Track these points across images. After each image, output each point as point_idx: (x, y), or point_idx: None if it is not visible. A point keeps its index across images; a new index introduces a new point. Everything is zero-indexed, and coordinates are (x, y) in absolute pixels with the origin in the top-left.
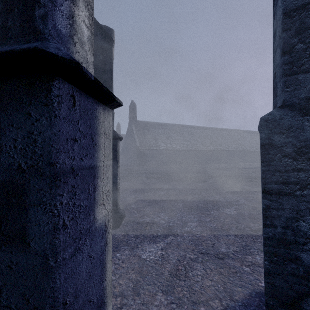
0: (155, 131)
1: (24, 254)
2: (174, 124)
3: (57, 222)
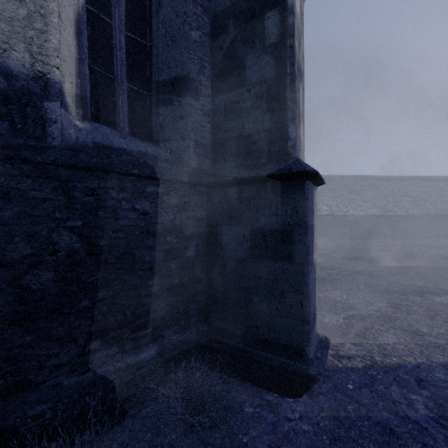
0: None
1: (291, 265)
2: (344, 176)
3: (308, 251)
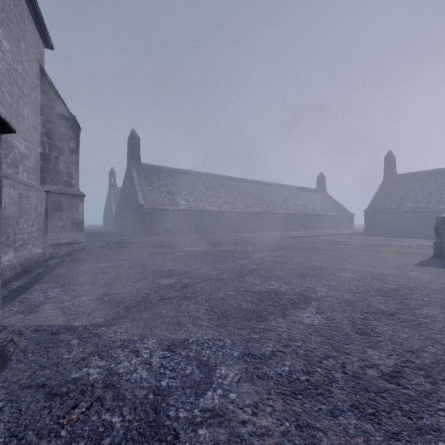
0: (172, 180)
1: None
2: (202, 173)
3: None
